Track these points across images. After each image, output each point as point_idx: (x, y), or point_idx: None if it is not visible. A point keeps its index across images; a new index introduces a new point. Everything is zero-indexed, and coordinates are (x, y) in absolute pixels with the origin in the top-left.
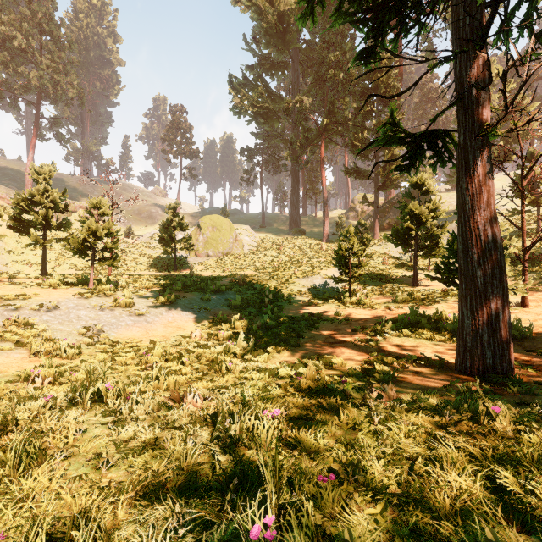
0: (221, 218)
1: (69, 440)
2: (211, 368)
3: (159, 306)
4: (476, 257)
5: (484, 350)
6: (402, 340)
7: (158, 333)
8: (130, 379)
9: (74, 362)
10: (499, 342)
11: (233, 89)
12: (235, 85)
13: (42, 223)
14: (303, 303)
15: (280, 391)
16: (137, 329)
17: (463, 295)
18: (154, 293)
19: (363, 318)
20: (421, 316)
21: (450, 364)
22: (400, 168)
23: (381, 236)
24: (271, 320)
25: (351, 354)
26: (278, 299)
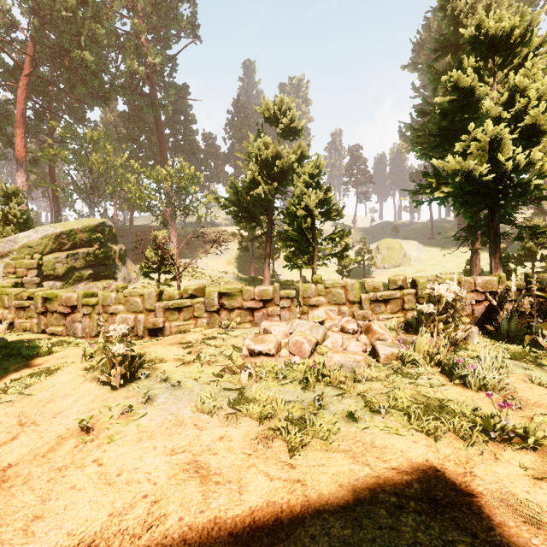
0: (393, 240)
1: None
2: None
3: None
4: None
5: None
6: None
7: None
8: None
9: None
10: None
11: (402, 136)
12: (404, 134)
13: None
14: None
15: None
16: None
17: None
18: None
19: None
20: None
21: None
22: None
23: None
24: None
25: None
26: None
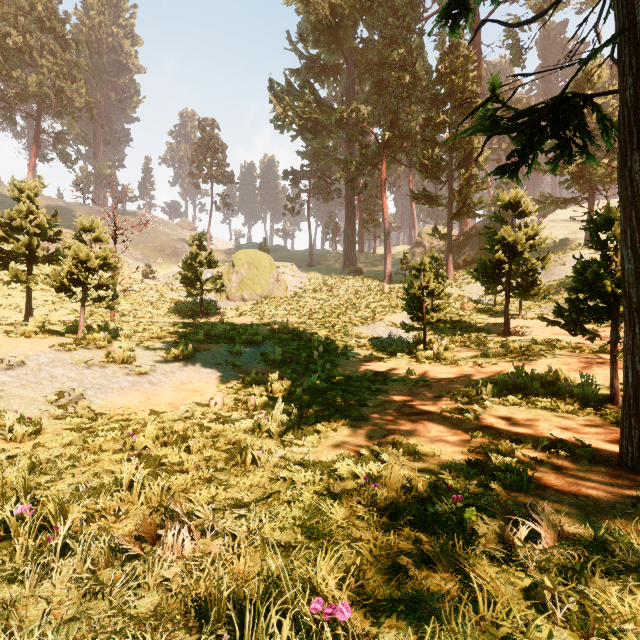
0: (259, 253)
1: None
2: (230, 459)
3: (170, 362)
4: None
5: None
6: (511, 411)
7: (165, 399)
8: (90, 484)
9: (22, 448)
10: None
11: (274, 97)
12: (277, 92)
13: (25, 254)
14: (363, 358)
15: (342, 514)
16: (135, 393)
17: (637, 345)
18: (166, 344)
19: (446, 378)
20: (528, 375)
21: (603, 453)
22: (502, 169)
23: (456, 276)
24: (322, 381)
25: (441, 433)
26: (330, 352)
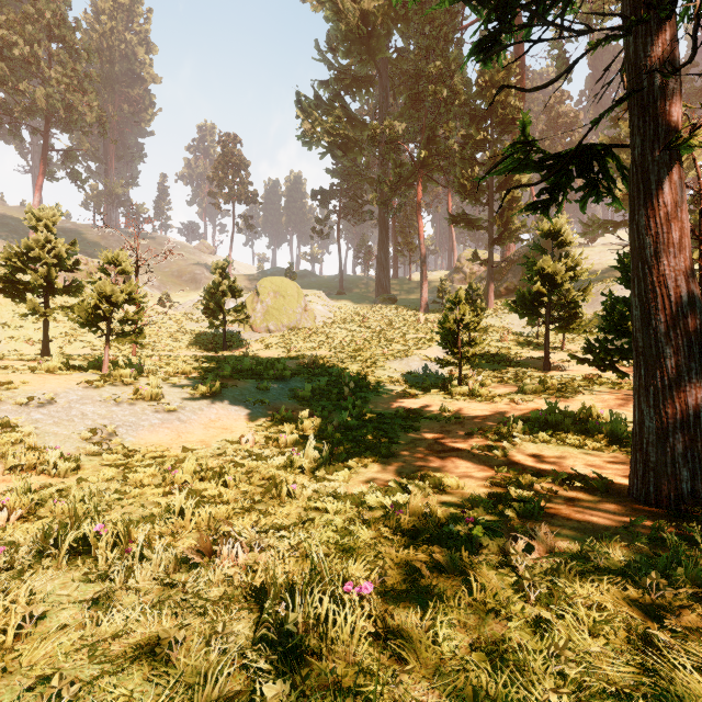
0: (286, 280)
1: (7, 639)
2: (266, 492)
3: (198, 399)
4: (663, 328)
5: (678, 468)
6: (539, 448)
7: (195, 436)
8: (142, 512)
9: (67, 482)
10: (701, 457)
11: (302, 111)
12: (305, 107)
13: (43, 285)
14: (396, 394)
15: (370, 535)
16: (166, 431)
17: (642, 386)
18: (192, 380)
19: (480, 416)
20: (561, 412)
21: (617, 486)
22: (534, 206)
23: (497, 305)
24: (353, 418)
25: (468, 469)
26: (361, 388)
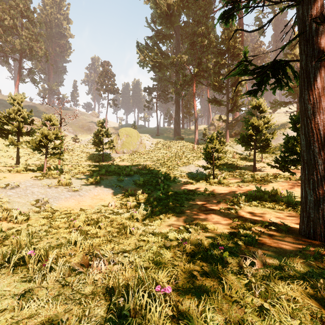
0: (132, 129)
1: None
2: (119, 231)
3: (89, 185)
4: (317, 150)
5: None
6: (253, 209)
7: (87, 203)
8: (56, 242)
9: (22, 226)
10: None
11: (139, 50)
12: (141, 48)
13: (16, 131)
14: (183, 182)
15: (170, 255)
16: (72, 200)
17: (306, 179)
18: (86, 176)
19: (223, 193)
20: (263, 191)
21: (293, 228)
22: (249, 92)
23: (230, 141)
24: (162, 194)
25: (218, 219)
26: (167, 180)
